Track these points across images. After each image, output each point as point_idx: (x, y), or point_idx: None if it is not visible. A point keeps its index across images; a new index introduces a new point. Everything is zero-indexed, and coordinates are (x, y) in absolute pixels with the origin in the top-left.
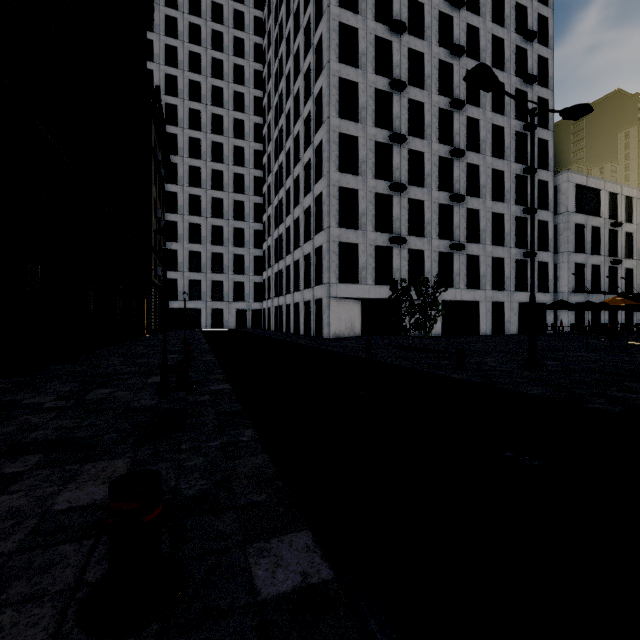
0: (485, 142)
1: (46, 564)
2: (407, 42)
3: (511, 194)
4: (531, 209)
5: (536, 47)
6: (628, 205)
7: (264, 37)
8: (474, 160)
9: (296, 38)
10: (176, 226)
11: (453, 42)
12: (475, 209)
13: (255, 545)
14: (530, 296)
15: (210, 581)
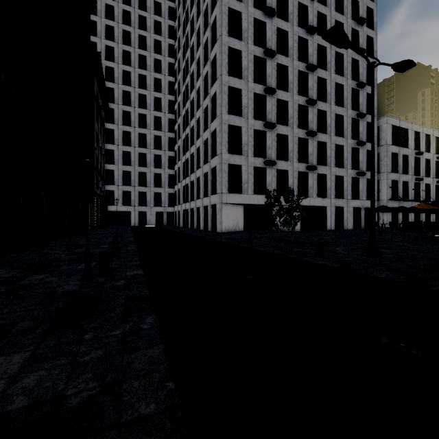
0: (330, 95)
1: None
2: (276, 23)
3: (348, 131)
4: (371, 137)
5: (365, 29)
6: (427, 140)
7: (175, 21)
8: (323, 107)
9: (198, 20)
10: (113, 153)
11: (308, 24)
12: (323, 142)
13: None
14: (371, 201)
15: None
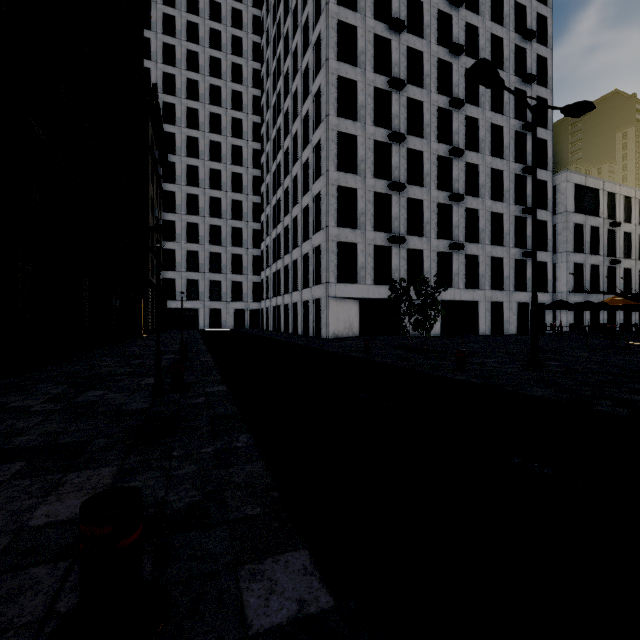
0: (484, 141)
1: (14, 591)
2: (406, 40)
3: (510, 194)
4: (533, 207)
5: (535, 46)
6: (627, 205)
7: (262, 36)
8: (473, 159)
9: (294, 36)
10: (174, 225)
11: (452, 41)
12: (474, 209)
13: (247, 567)
14: (532, 296)
15: (196, 611)
